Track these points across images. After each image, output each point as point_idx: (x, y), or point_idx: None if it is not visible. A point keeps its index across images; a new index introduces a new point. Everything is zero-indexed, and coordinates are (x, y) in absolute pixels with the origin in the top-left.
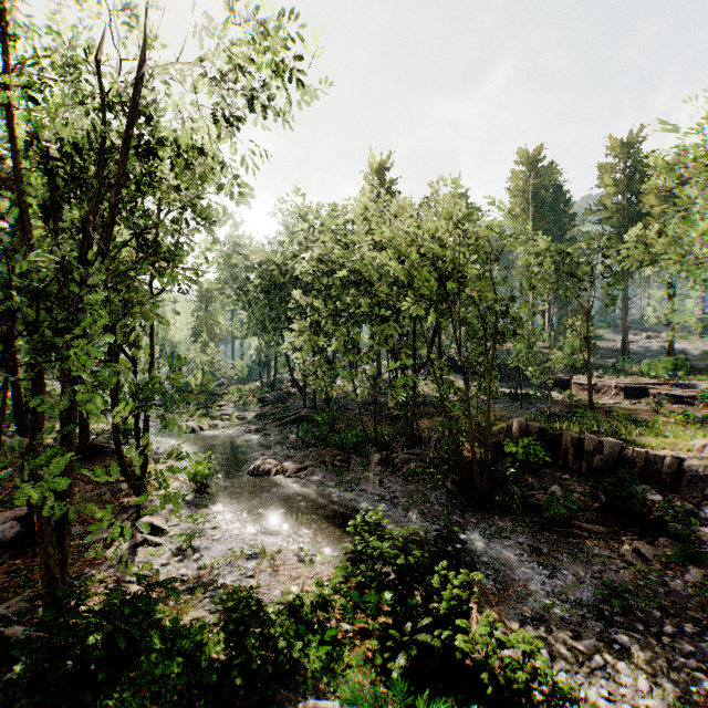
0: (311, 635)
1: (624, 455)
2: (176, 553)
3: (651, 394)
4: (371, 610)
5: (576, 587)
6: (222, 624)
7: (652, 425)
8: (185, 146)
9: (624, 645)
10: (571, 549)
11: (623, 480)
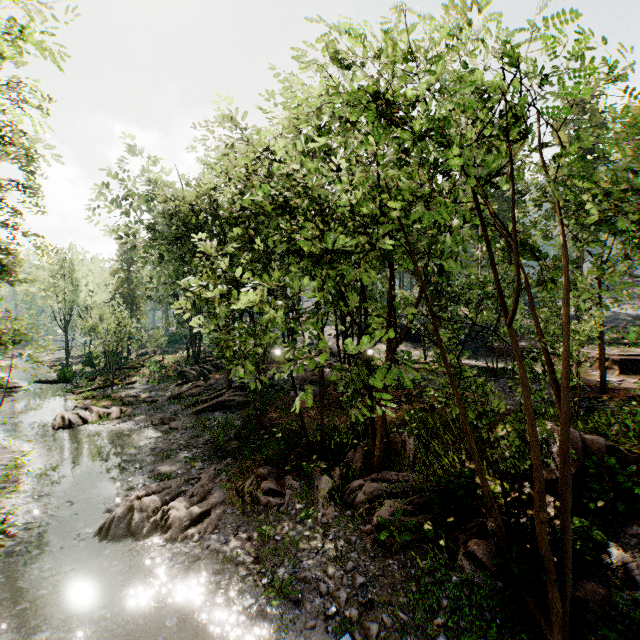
0: None
1: None
2: None
3: None
4: None
5: None
6: None
7: None
8: None
9: None
10: None
11: None
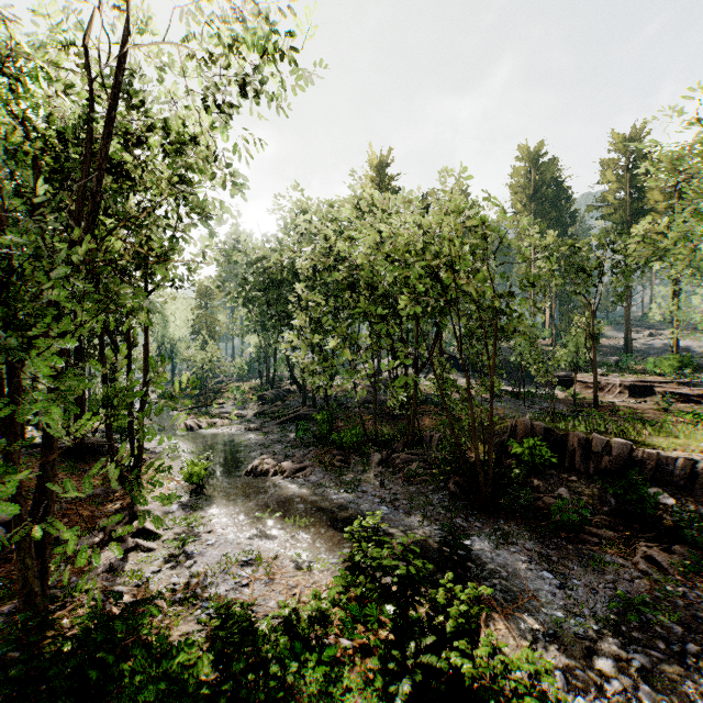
0: (308, 653)
1: (634, 456)
2: (168, 559)
3: (656, 392)
4: (372, 623)
5: (589, 599)
6: (211, 645)
7: (660, 424)
8: (175, 132)
9: (645, 665)
10: (581, 556)
11: (634, 483)
